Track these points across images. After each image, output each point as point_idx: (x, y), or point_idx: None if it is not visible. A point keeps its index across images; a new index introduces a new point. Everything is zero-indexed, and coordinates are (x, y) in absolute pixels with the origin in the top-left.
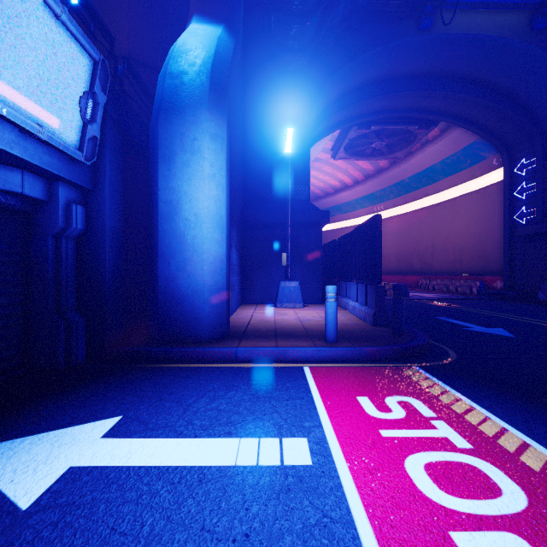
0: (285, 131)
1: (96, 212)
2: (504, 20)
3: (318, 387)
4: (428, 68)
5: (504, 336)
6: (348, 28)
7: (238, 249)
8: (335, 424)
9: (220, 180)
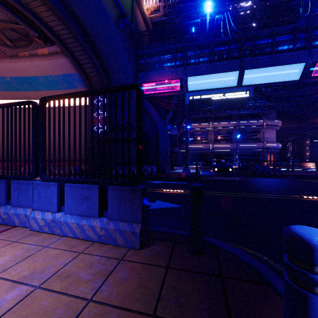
0: None
1: None
2: (109, 6)
3: None
4: None
5: (178, 207)
6: None
7: None
8: None
9: None
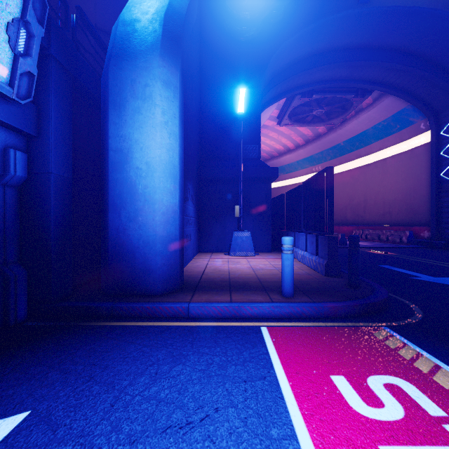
0: (238, 91)
1: (40, 159)
2: None
3: (281, 359)
4: (366, 41)
5: None
6: (295, 1)
7: (195, 202)
8: (314, 432)
9: (173, 129)
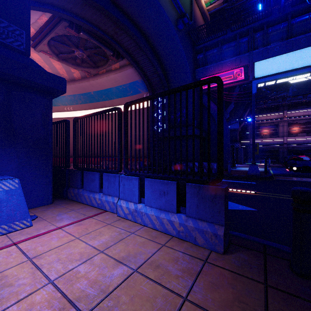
0: None
1: None
2: (170, 10)
3: None
4: (130, 10)
5: (253, 211)
6: None
7: None
8: None
9: None
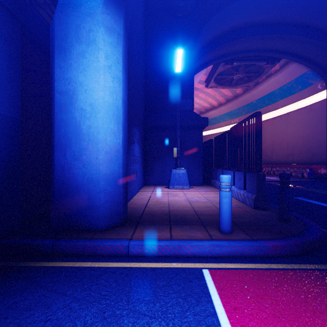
0: (176, 52)
1: None
2: None
3: (232, 325)
4: (277, 17)
5: None
6: None
7: (141, 145)
8: None
9: (117, 73)
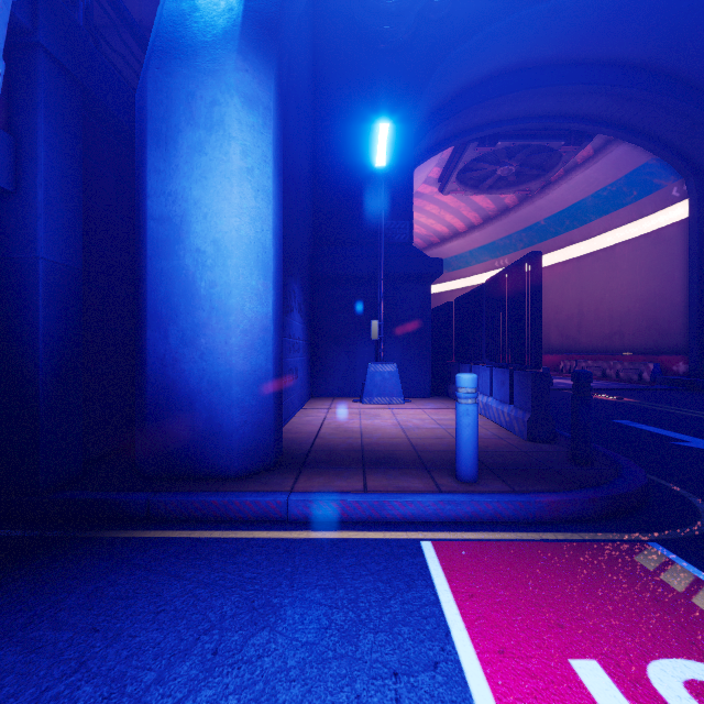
0: (377, 128)
1: (19, 233)
2: None
3: (464, 616)
4: (585, 51)
5: None
6: None
7: (305, 314)
8: None
9: (263, 182)
